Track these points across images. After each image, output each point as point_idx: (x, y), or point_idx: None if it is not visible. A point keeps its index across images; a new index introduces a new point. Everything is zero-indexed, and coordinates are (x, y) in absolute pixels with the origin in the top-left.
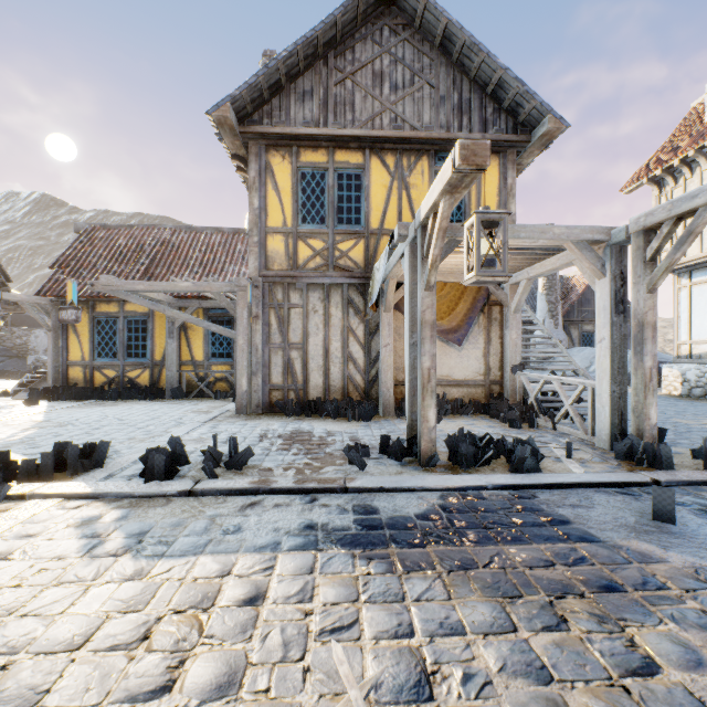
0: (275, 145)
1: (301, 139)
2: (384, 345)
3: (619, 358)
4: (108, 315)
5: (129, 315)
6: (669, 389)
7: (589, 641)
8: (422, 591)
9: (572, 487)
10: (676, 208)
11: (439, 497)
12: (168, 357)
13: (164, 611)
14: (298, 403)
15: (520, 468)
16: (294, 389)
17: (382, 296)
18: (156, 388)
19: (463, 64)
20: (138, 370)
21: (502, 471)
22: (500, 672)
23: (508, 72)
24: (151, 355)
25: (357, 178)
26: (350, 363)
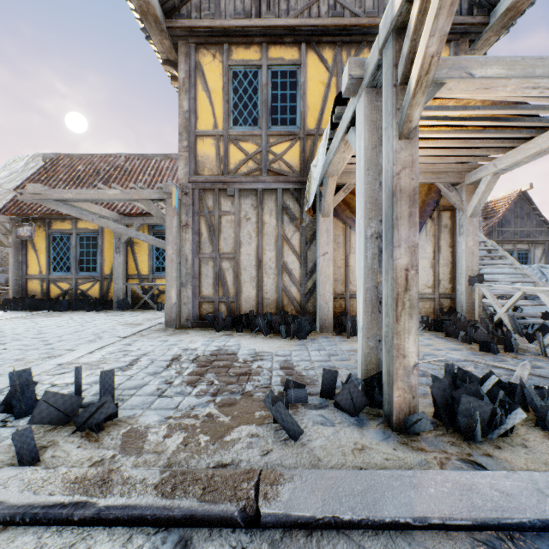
0: (205, 43)
1: (232, 35)
2: (322, 253)
3: None
4: (62, 232)
5: (81, 232)
6: None
7: None
8: None
9: None
10: None
11: None
12: (115, 271)
13: None
14: (229, 317)
15: None
16: (225, 301)
17: (320, 200)
18: (105, 300)
19: None
20: (89, 283)
21: (546, 450)
22: None
23: None
24: (101, 269)
25: (292, 75)
26: (285, 275)
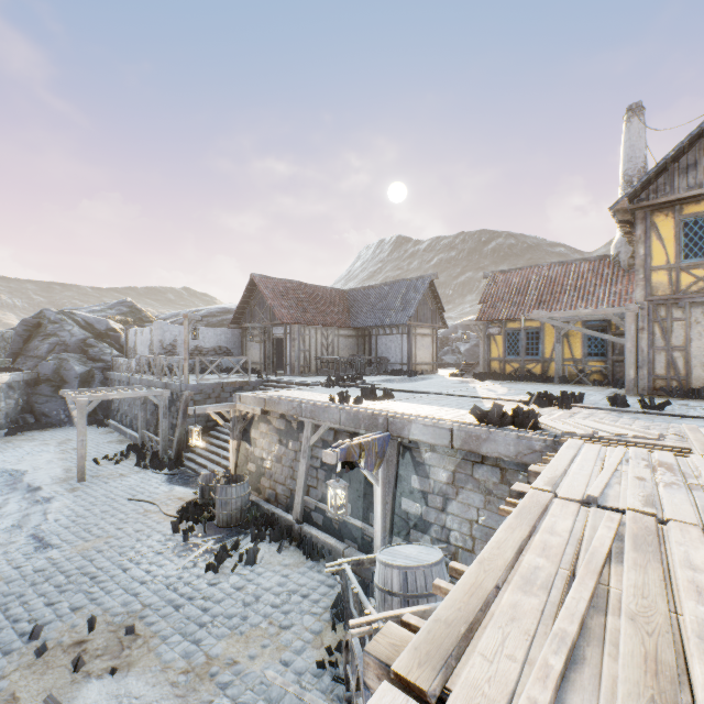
0: (658, 209)
1: (682, 199)
2: None
3: None
4: (514, 329)
5: (527, 329)
6: None
7: None
8: None
9: None
10: None
11: None
12: (555, 355)
13: (668, 427)
14: (681, 389)
15: None
16: (675, 379)
17: None
18: (545, 376)
19: None
20: (533, 364)
21: None
22: None
23: None
24: (542, 354)
25: None
26: None
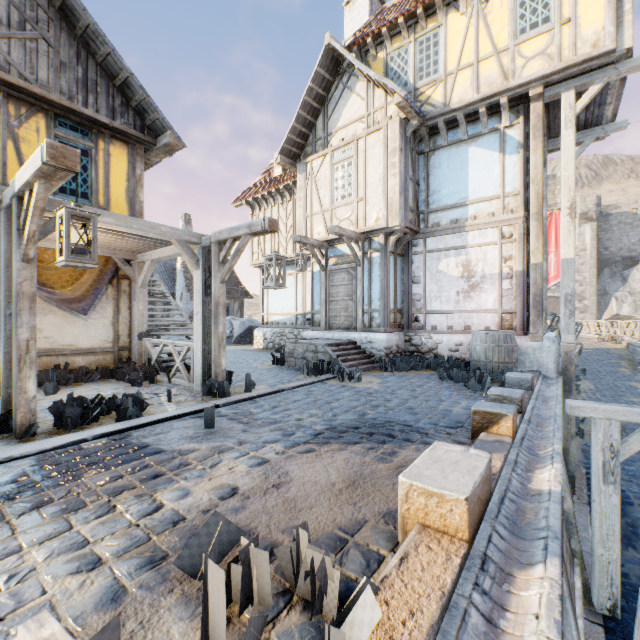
0: None
1: None
2: None
3: (208, 326)
4: None
5: None
6: (258, 345)
7: (127, 511)
8: None
9: (163, 422)
10: (232, 233)
11: (31, 461)
12: None
13: None
14: None
15: (124, 417)
16: None
17: None
18: None
19: (89, 44)
20: None
21: (109, 423)
22: (47, 559)
23: (135, 78)
24: None
25: None
26: None
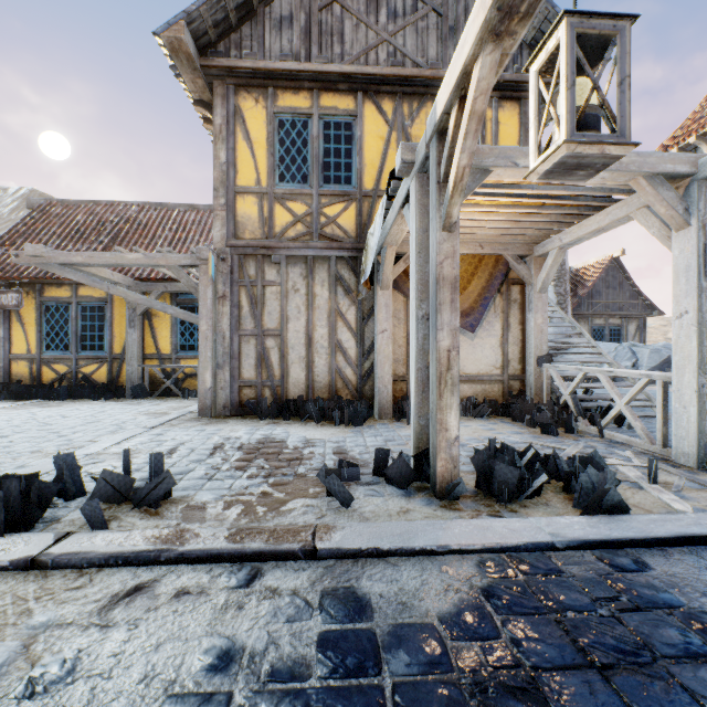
0: (246, 85)
1: (277, 78)
2: (381, 331)
3: None
4: (59, 300)
5: (83, 300)
6: None
7: None
8: None
9: (697, 543)
10: None
11: (477, 569)
12: (128, 349)
13: None
14: (274, 403)
15: (598, 506)
16: (270, 385)
17: (378, 270)
18: (115, 385)
19: None
20: (94, 365)
21: (562, 507)
22: None
23: None
24: (110, 347)
25: (347, 127)
26: (339, 354)
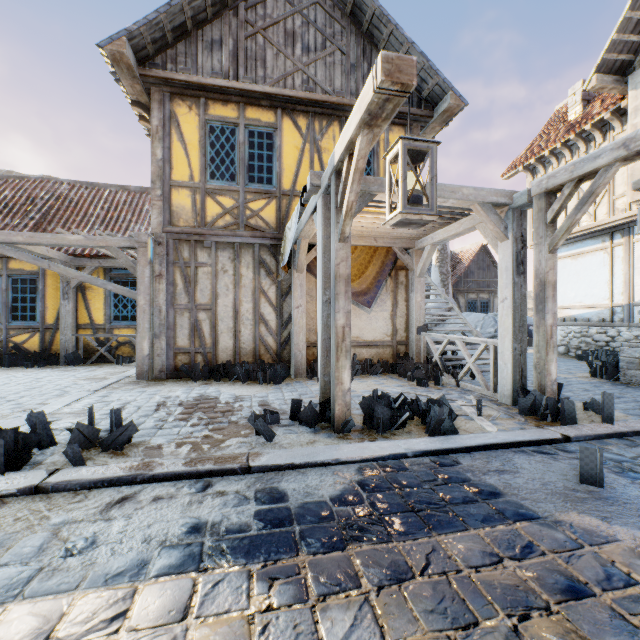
0: (181, 94)
1: (209, 91)
2: (297, 306)
3: (520, 317)
4: None
5: (14, 273)
6: None
7: None
8: (345, 633)
9: (491, 449)
10: (578, 169)
11: (356, 471)
12: (62, 320)
13: None
14: (206, 367)
15: (438, 431)
16: (202, 352)
17: (294, 257)
18: (47, 354)
19: (372, 35)
20: (26, 334)
21: (418, 433)
22: None
23: (415, 46)
24: (42, 317)
25: (269, 137)
26: (262, 325)
